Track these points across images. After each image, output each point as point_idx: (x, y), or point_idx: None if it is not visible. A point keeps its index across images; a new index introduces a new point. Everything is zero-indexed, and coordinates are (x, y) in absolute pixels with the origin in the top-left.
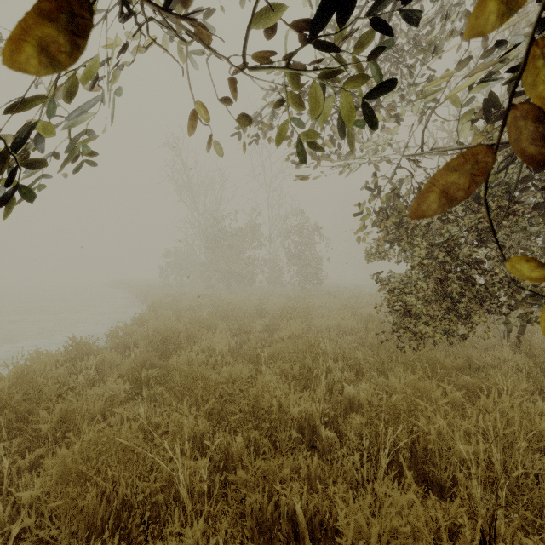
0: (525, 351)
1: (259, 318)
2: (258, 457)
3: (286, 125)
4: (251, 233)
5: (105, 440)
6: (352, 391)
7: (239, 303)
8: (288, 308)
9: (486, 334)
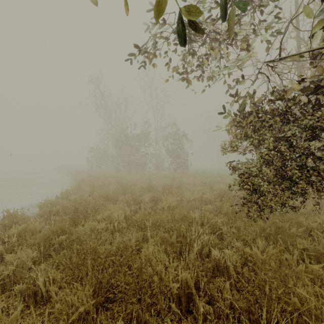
0: None
1: (148, 191)
2: None
3: None
4: (144, 137)
5: None
6: (218, 255)
7: (135, 181)
8: (167, 185)
9: (314, 207)
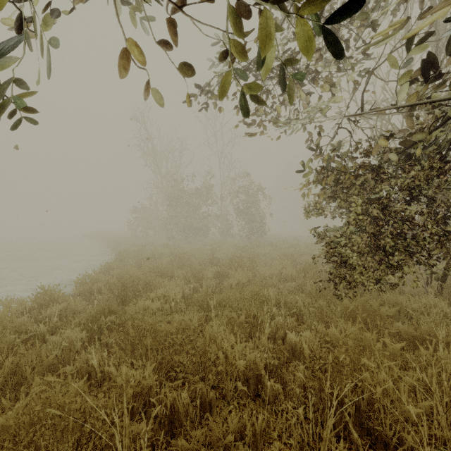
0: (448, 297)
1: (211, 265)
2: (205, 408)
3: (230, 77)
4: (205, 193)
5: (37, 409)
6: (295, 338)
7: (194, 252)
8: (236, 257)
9: (415, 283)
